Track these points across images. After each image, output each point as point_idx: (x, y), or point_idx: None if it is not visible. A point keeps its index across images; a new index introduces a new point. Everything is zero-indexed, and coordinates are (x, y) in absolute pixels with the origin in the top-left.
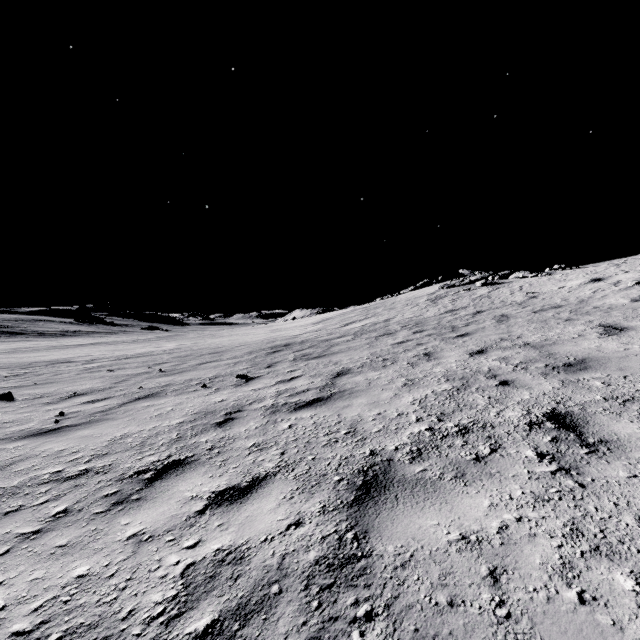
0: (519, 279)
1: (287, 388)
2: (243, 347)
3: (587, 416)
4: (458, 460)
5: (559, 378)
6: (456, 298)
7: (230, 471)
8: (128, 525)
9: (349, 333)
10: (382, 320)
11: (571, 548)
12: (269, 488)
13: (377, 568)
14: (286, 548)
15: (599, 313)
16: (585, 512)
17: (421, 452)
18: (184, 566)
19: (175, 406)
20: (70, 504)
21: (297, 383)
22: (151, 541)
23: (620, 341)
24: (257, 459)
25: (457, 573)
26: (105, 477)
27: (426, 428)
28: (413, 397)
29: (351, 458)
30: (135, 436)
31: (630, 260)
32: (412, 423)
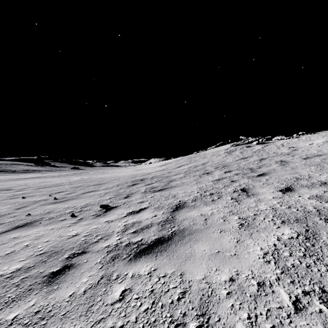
0: (278, 140)
1: (134, 221)
2: (115, 181)
3: None
4: None
5: None
6: (243, 151)
7: None
8: None
9: (181, 172)
10: (200, 164)
11: None
12: None
13: None
14: None
15: None
16: None
17: None
18: None
19: (33, 240)
20: None
21: (143, 216)
22: None
23: None
24: None
25: None
26: None
27: None
28: (261, 248)
29: None
30: None
31: None
32: (292, 314)
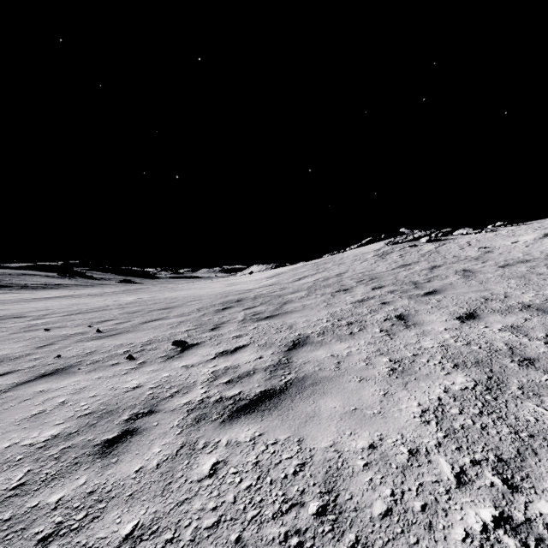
0: (463, 235)
1: (227, 366)
2: (195, 302)
3: None
4: None
5: None
6: (404, 253)
7: None
8: None
9: (302, 288)
10: (334, 275)
11: None
12: None
13: None
14: None
15: None
16: None
17: None
18: None
19: (72, 395)
20: None
21: (241, 357)
22: None
23: None
24: None
25: None
26: None
27: (494, 516)
28: (418, 403)
29: None
30: None
31: None
32: (452, 489)
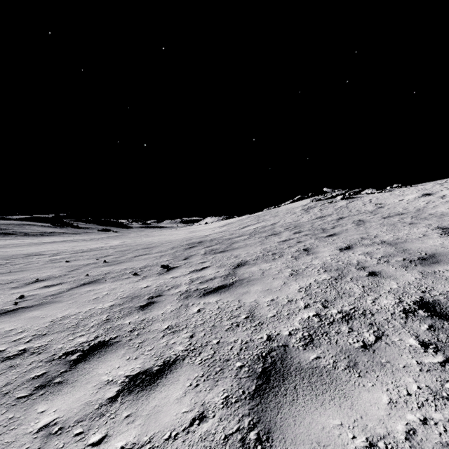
0: (368, 194)
1: (198, 276)
2: (168, 244)
3: None
4: (347, 347)
5: (418, 270)
6: (323, 208)
7: (145, 354)
8: (43, 413)
9: (246, 233)
10: (269, 224)
11: None
12: (177, 373)
13: None
14: None
15: (435, 218)
16: None
17: (312, 338)
18: None
19: (110, 291)
20: None
21: (206, 272)
22: (60, 434)
23: None
24: (169, 342)
25: None
26: (38, 358)
27: (314, 314)
28: (299, 285)
29: (251, 343)
30: (73, 317)
31: None
32: (301, 309)
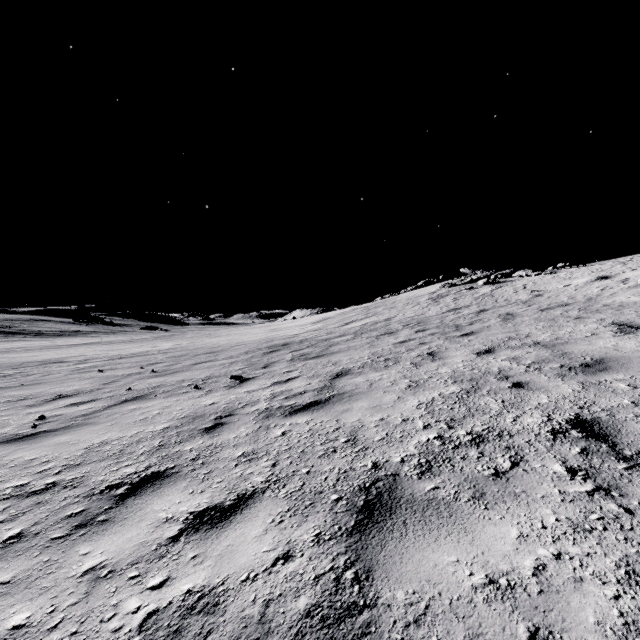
0: (522, 278)
1: (283, 390)
2: (240, 347)
3: (617, 423)
4: (475, 476)
5: (578, 380)
6: (458, 297)
7: (213, 486)
8: (87, 555)
9: (349, 332)
10: (383, 319)
11: (632, 600)
12: (256, 508)
13: (384, 624)
14: (271, 591)
15: (610, 311)
16: (639, 548)
17: (431, 465)
18: (144, 615)
19: (162, 409)
20: (26, 526)
21: (294, 384)
22: (110, 578)
23: (638, 340)
24: (245, 472)
25: (488, 635)
26: (73, 492)
27: (435, 436)
28: (419, 400)
29: (351, 472)
30: (114, 443)
31: (636, 258)
32: (419, 430)
